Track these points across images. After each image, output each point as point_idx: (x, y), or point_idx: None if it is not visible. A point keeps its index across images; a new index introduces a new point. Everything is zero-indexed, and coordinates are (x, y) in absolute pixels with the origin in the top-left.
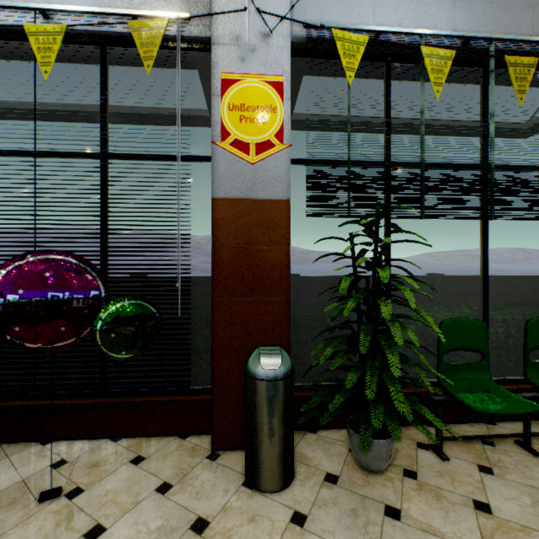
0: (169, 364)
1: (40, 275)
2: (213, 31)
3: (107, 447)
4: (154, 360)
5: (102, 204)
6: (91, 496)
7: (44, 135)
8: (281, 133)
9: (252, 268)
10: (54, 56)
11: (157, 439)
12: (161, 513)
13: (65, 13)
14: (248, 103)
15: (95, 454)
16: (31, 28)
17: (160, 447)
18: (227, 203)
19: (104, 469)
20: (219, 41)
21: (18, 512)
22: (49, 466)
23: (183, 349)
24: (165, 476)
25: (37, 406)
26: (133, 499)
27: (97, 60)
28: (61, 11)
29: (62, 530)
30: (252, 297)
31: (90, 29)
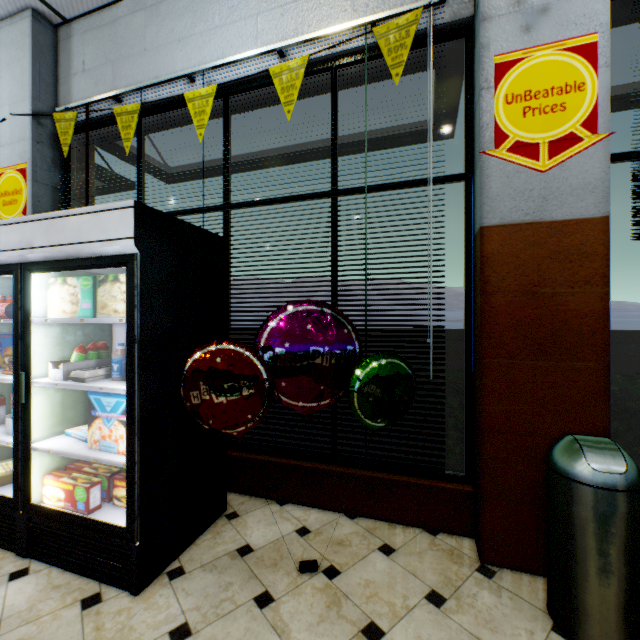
0: (417, 438)
1: (302, 328)
2: (482, 4)
3: (345, 524)
4: (398, 431)
5: (333, 247)
6: (350, 582)
7: (283, 179)
8: (593, 119)
9: (542, 319)
10: (296, 93)
11: (398, 527)
12: (445, 634)
13: (298, 45)
14: (535, 87)
15: (335, 529)
16: (275, 69)
17: (407, 539)
18: (503, 231)
19: (352, 551)
20: (490, 15)
21: (284, 577)
22: (294, 532)
23: (434, 421)
24: (429, 581)
25: (273, 463)
26: (401, 602)
27: (321, 89)
28: (298, 44)
29: (335, 616)
30: (542, 361)
31: (323, 54)
